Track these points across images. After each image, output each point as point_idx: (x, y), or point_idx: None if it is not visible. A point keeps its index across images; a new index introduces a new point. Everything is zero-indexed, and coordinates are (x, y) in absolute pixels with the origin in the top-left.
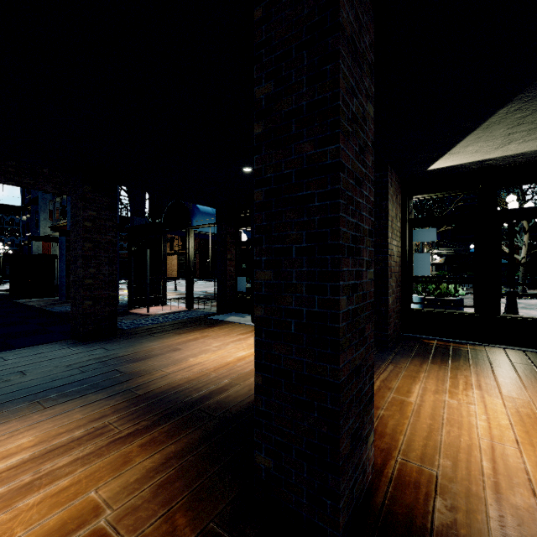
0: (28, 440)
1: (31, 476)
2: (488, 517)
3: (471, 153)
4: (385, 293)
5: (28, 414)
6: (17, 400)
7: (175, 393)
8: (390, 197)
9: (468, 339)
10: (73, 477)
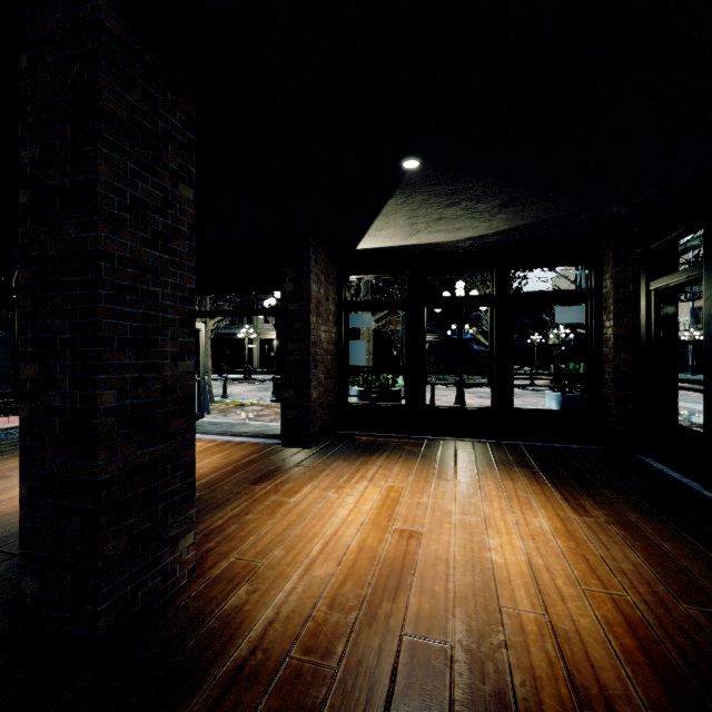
0: None
1: None
2: (282, 591)
3: (389, 237)
4: (307, 386)
5: None
6: None
7: None
8: (314, 276)
9: (399, 432)
10: None
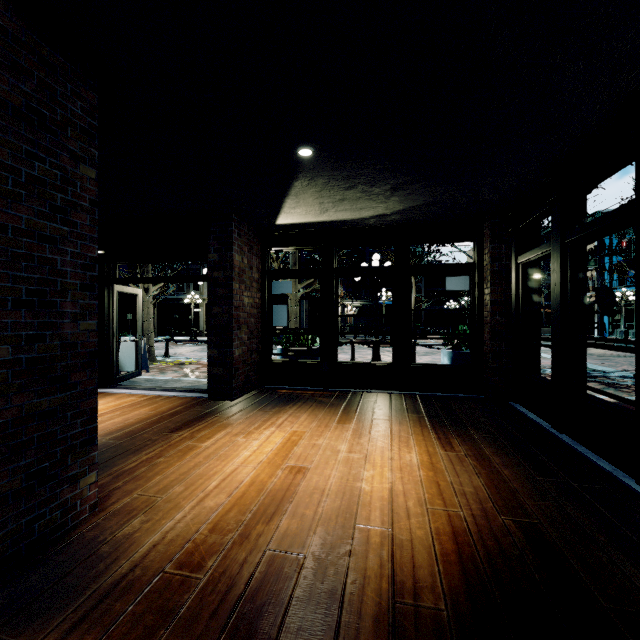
0: None
1: None
2: (173, 519)
3: (303, 214)
4: (230, 345)
5: None
6: None
7: None
8: (237, 248)
9: (315, 385)
10: None
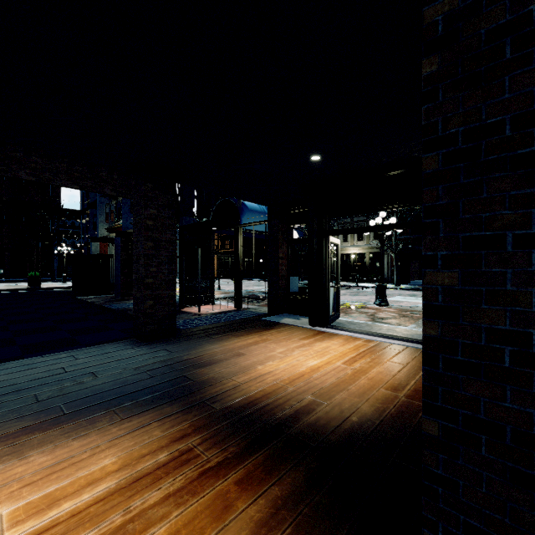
0: (111, 462)
1: (121, 515)
2: None
3: None
4: None
5: (106, 426)
6: (93, 407)
7: (256, 409)
8: None
9: None
10: (169, 523)
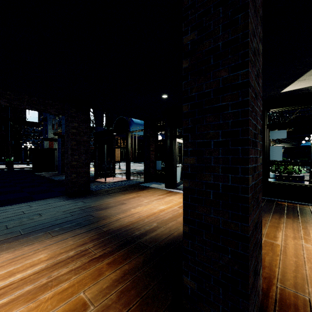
0: (44, 256)
1: (46, 279)
2: None
3: None
4: None
5: (43, 240)
6: (37, 231)
7: (125, 230)
8: None
9: (309, 202)
10: (70, 281)
